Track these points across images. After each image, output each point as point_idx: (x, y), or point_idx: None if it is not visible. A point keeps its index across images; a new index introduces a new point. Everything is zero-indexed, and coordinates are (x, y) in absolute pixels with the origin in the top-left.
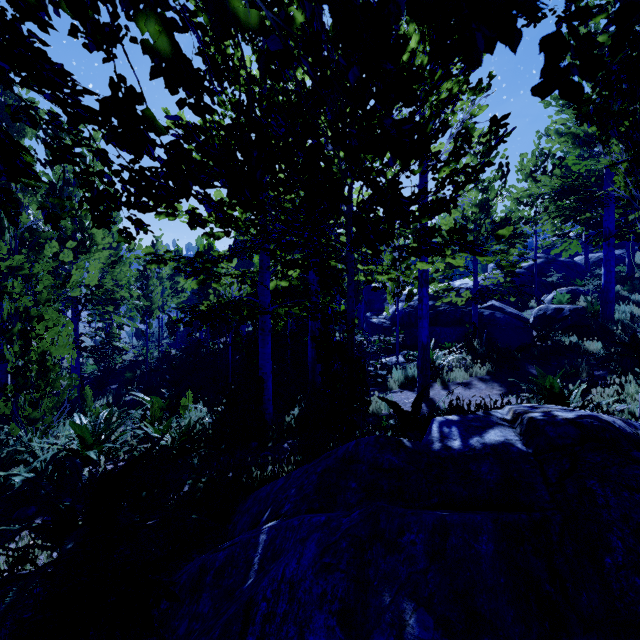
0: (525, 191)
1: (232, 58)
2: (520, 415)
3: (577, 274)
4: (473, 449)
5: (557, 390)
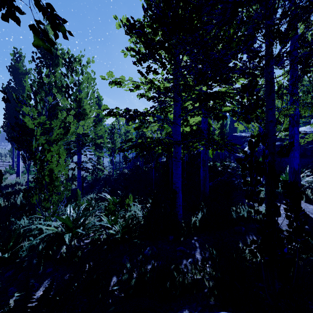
0: None
1: None
2: None
3: None
4: None
5: None
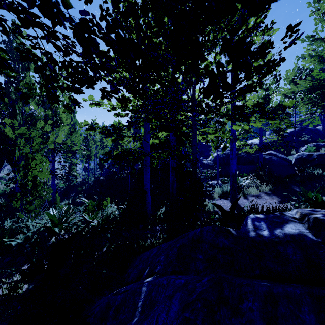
0: (289, 90)
1: (129, 20)
2: (306, 215)
3: (319, 136)
4: (278, 237)
5: (320, 200)
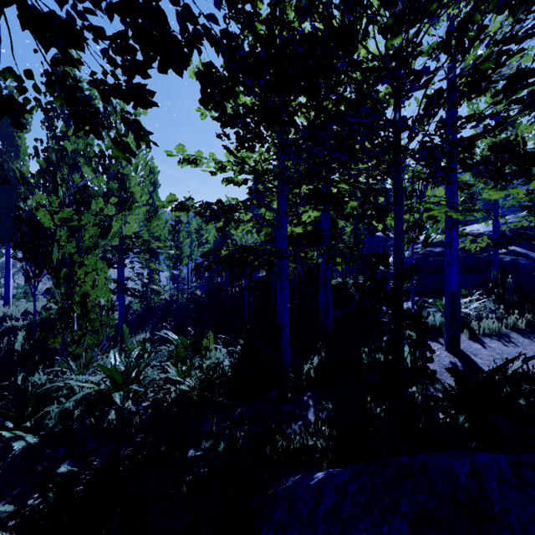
0: None
1: None
2: None
3: None
4: None
5: None
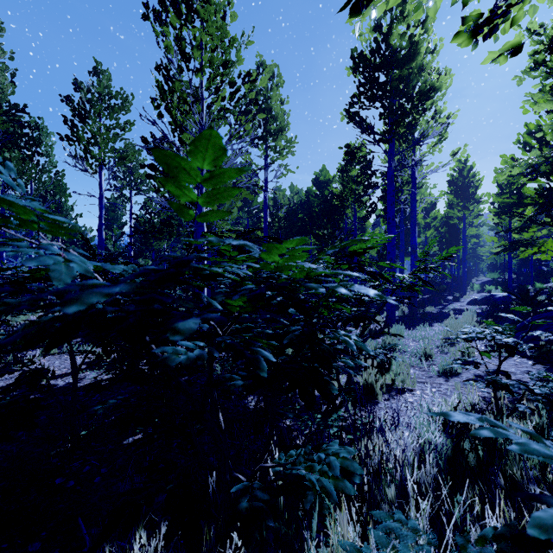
0: None
1: None
2: None
3: None
4: None
5: None
